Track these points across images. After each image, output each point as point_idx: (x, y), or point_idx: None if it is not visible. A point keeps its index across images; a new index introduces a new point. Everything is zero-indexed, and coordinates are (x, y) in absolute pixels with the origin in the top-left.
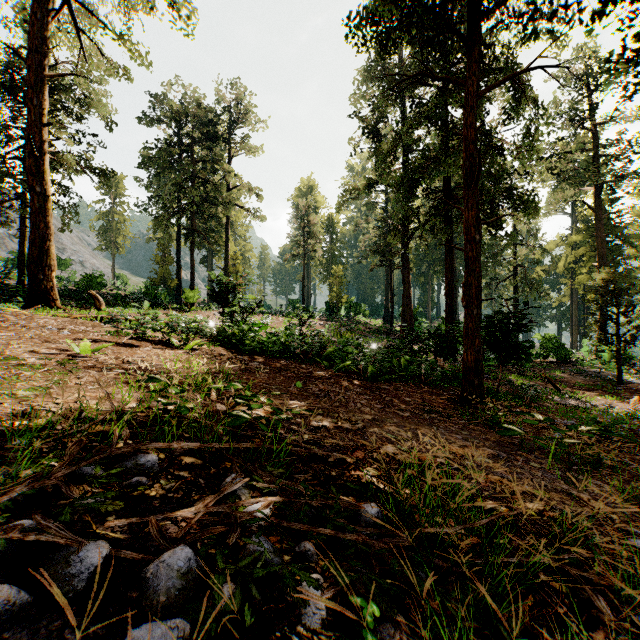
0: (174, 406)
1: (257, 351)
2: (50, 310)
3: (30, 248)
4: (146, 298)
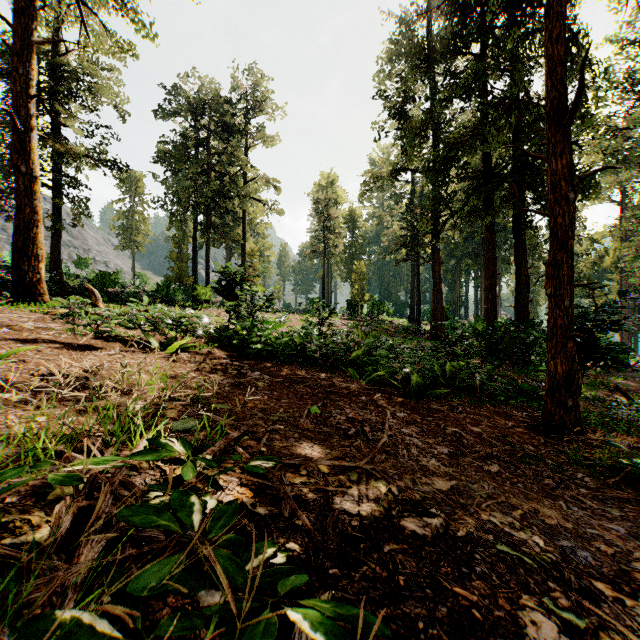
0: (20, 497)
1: (264, 355)
2: (32, 305)
3: (14, 235)
4: (157, 295)
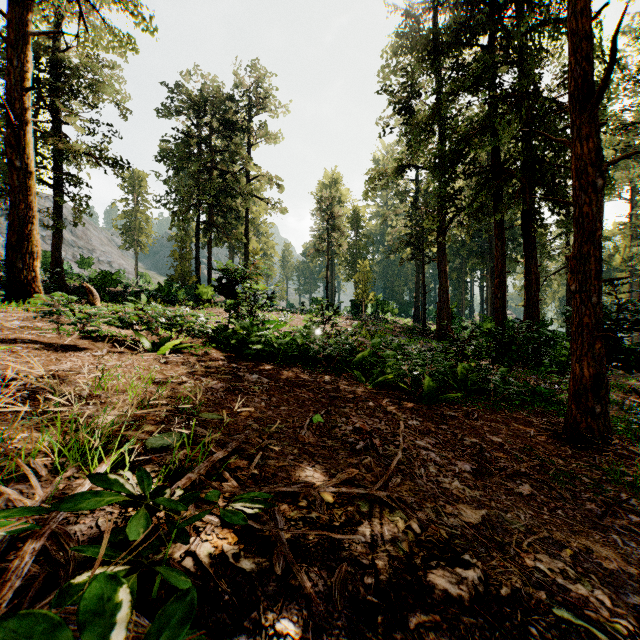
0: None
1: (264, 356)
2: (26, 304)
3: (9, 232)
4: (158, 295)
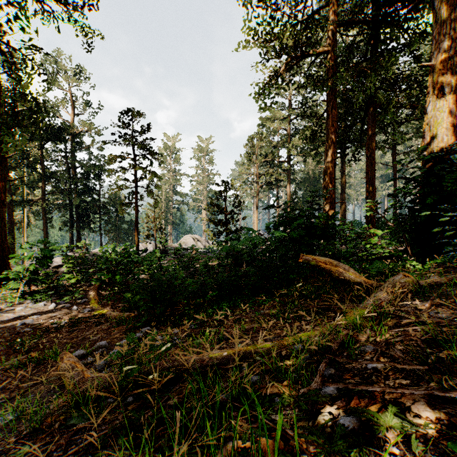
0: None
1: None
2: None
3: None
4: None
